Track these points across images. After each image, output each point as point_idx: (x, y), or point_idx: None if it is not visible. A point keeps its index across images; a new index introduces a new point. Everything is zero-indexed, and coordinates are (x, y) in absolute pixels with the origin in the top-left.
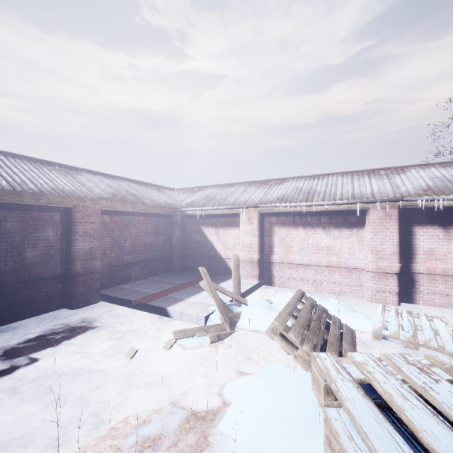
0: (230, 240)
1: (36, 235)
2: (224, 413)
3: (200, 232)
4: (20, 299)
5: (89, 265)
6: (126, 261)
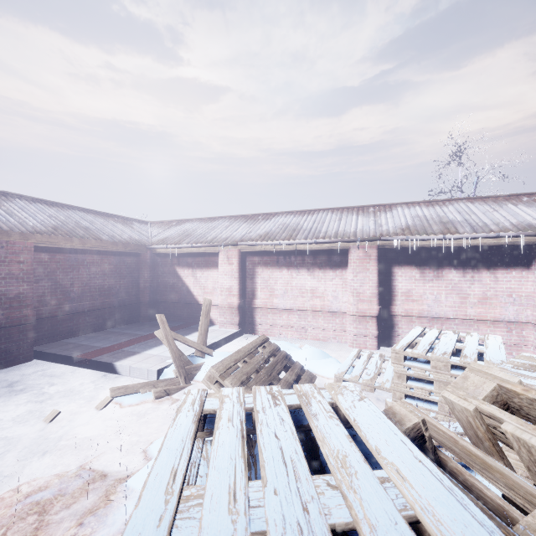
0: (209, 283)
1: None
2: (139, 470)
3: (175, 274)
4: None
5: (16, 315)
6: (73, 310)
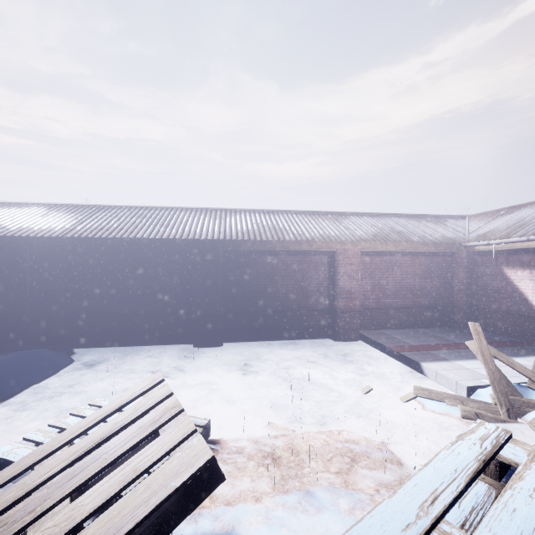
0: None
1: (311, 274)
2: None
3: (501, 276)
4: (301, 323)
5: (349, 304)
6: (388, 305)
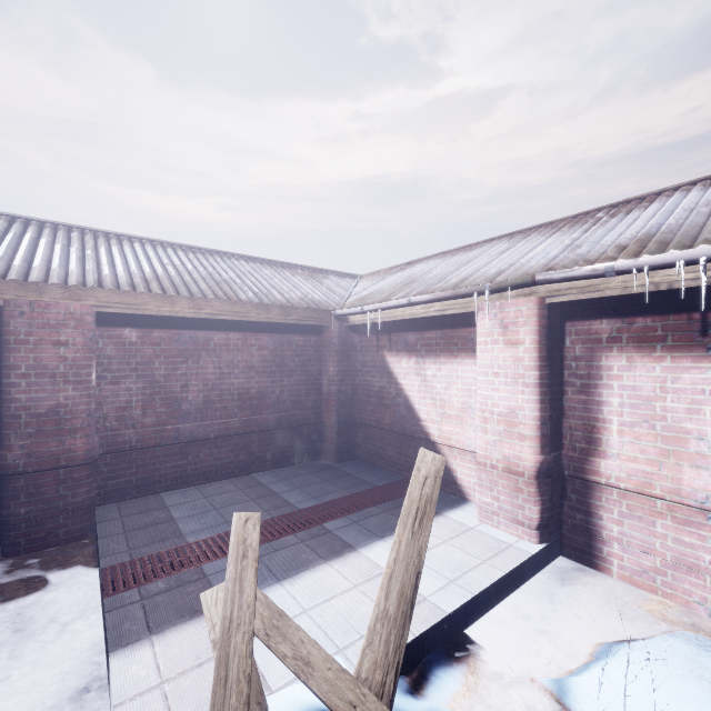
0: (453, 392)
1: None
2: None
3: (383, 368)
4: None
5: (49, 449)
6: (187, 435)
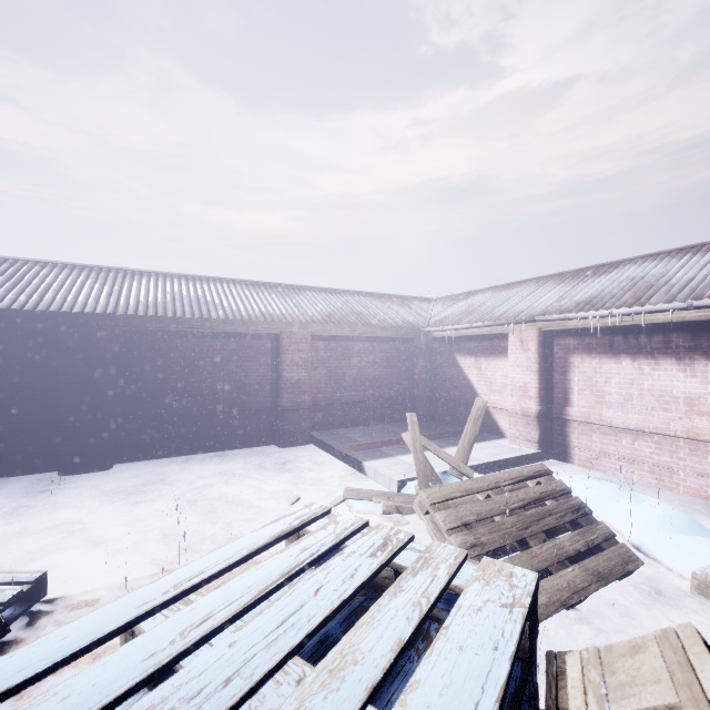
0: (496, 377)
1: (249, 364)
2: None
3: (454, 364)
4: (235, 427)
5: (297, 400)
6: (345, 399)
